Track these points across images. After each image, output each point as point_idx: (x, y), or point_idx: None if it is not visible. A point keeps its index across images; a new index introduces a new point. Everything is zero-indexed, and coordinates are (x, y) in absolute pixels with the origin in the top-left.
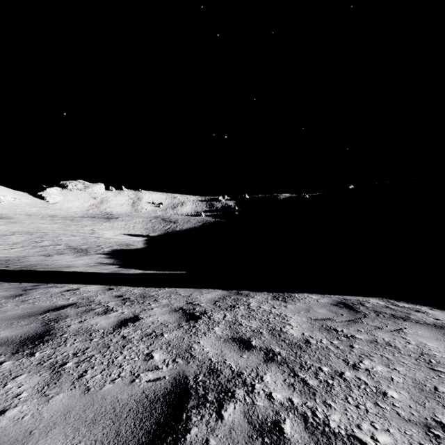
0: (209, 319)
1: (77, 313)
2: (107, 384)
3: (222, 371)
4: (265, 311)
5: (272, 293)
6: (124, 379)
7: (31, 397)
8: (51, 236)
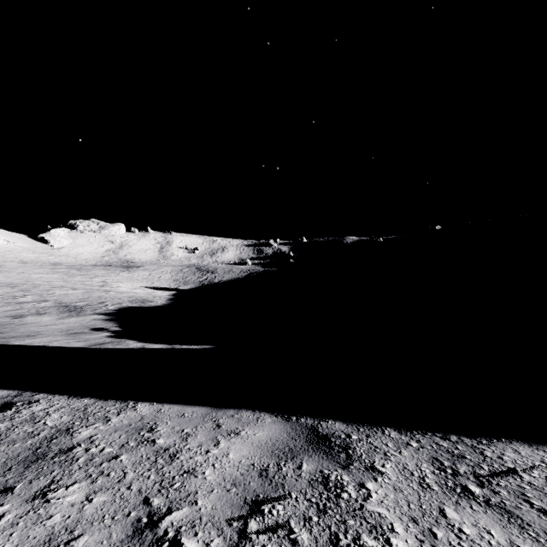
0: None
1: None
2: None
3: None
4: None
5: (415, 439)
6: None
7: None
8: (40, 289)
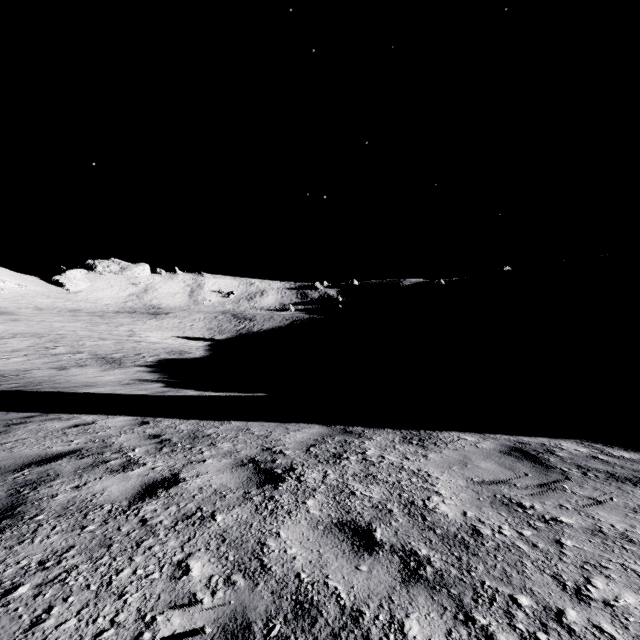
0: (298, 482)
1: (76, 470)
2: None
3: (322, 608)
4: (393, 465)
5: (400, 431)
6: (120, 631)
7: None
8: (69, 340)
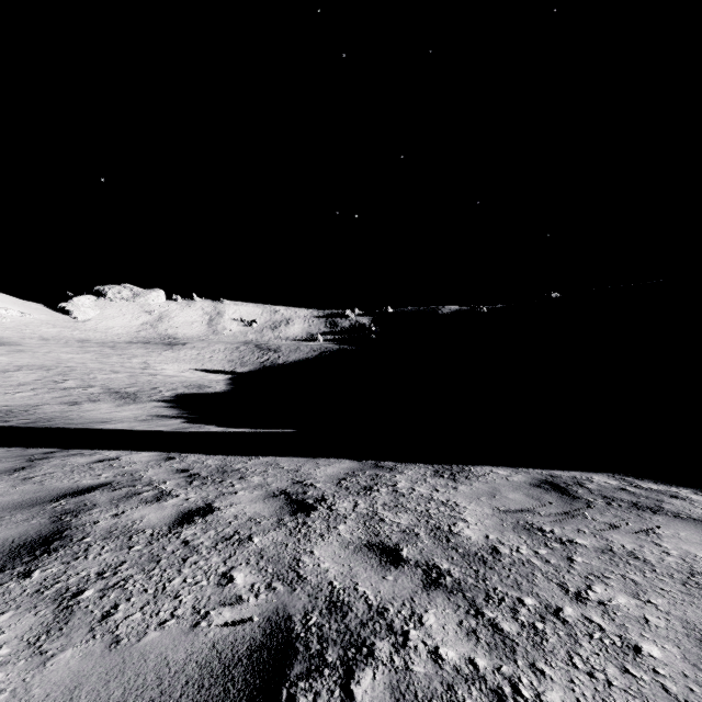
0: (330, 511)
1: (111, 501)
2: (151, 632)
3: (352, 606)
4: (423, 496)
5: (432, 466)
6: (180, 621)
7: (16, 656)
8: (79, 373)
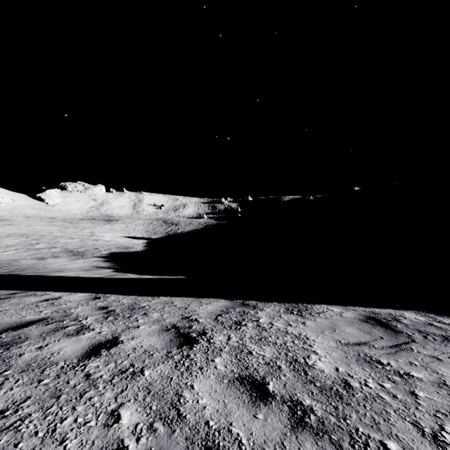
0: (208, 343)
1: (41, 334)
2: None
3: None
4: (280, 330)
5: (284, 304)
6: None
7: None
8: (47, 239)
